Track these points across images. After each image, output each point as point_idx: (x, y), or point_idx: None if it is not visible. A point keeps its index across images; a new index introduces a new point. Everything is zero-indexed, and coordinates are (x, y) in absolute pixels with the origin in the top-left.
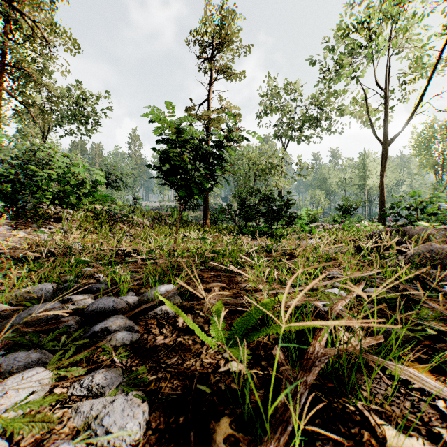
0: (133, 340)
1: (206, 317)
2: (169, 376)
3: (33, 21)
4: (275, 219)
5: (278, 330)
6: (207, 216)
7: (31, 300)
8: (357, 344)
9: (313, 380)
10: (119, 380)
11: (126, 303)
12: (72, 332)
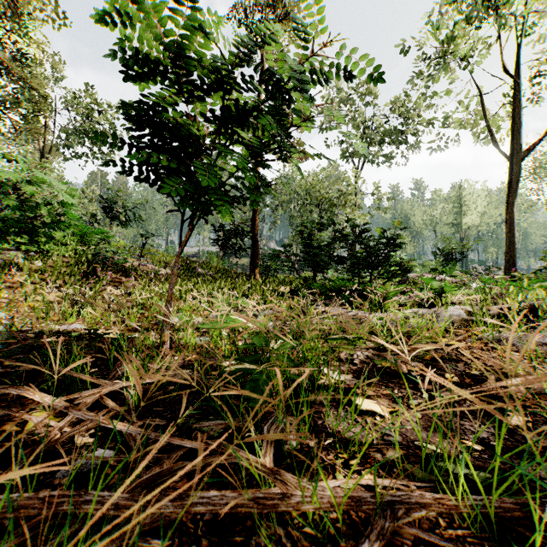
0: None
1: None
2: None
3: None
4: (366, 267)
5: None
6: (255, 263)
7: None
8: None
9: None
10: None
11: None
12: None
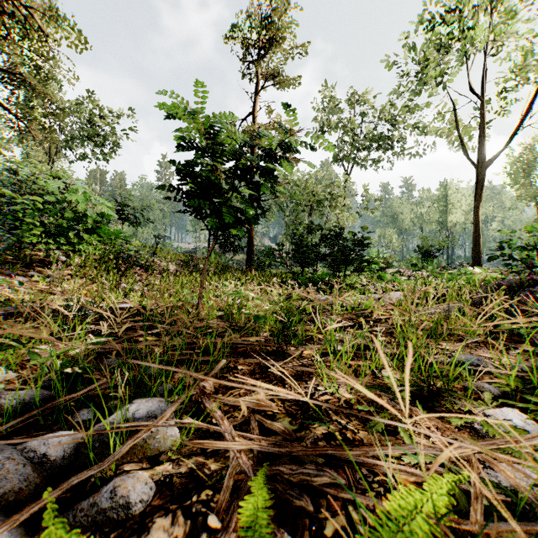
0: None
1: (223, 537)
2: None
3: (26, 7)
4: (342, 264)
5: None
6: (251, 259)
7: None
8: None
9: None
10: None
11: (42, 461)
12: None
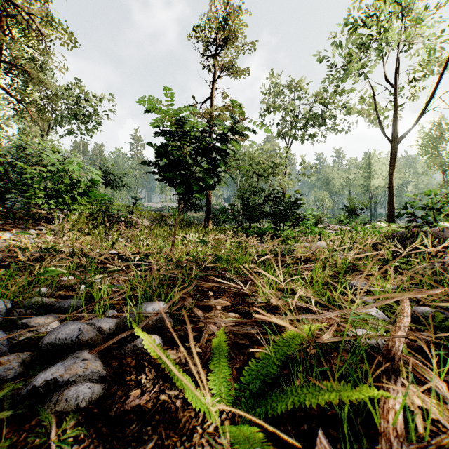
0: (93, 398)
1: (204, 355)
2: None
3: (28, 14)
4: (281, 220)
5: (319, 399)
6: (209, 216)
7: None
8: None
9: None
10: None
11: (99, 330)
12: (5, 384)
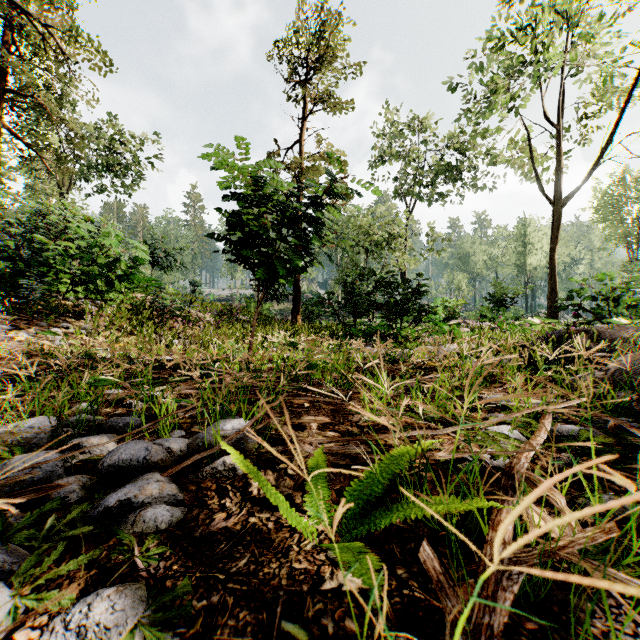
0: (173, 521)
1: (298, 477)
2: (231, 601)
3: (45, 25)
4: (398, 314)
5: (425, 511)
6: (297, 309)
7: (12, 447)
8: (573, 542)
9: (504, 623)
10: (139, 611)
11: (168, 451)
12: (70, 506)
